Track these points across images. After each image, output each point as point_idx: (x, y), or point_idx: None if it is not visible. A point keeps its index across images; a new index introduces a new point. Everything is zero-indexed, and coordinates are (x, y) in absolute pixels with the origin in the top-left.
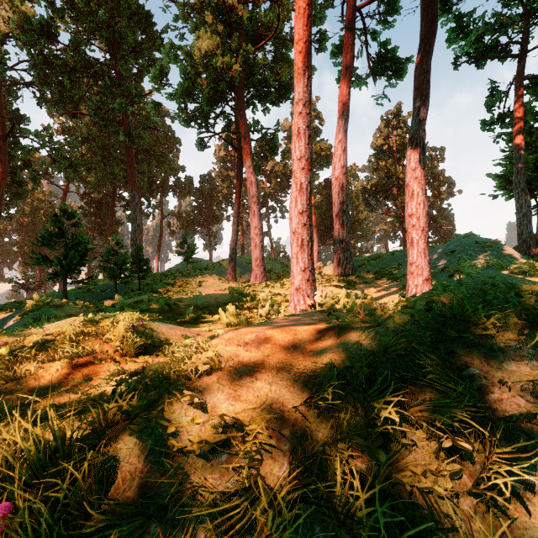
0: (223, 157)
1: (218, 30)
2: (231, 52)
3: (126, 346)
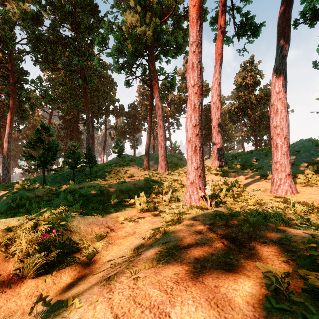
0: (142, 93)
1: (137, 11)
2: (146, 24)
3: (26, 266)
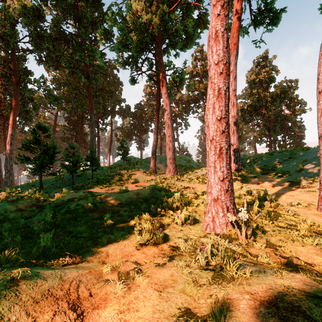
0: (148, 92)
1: None
2: (152, 13)
3: None
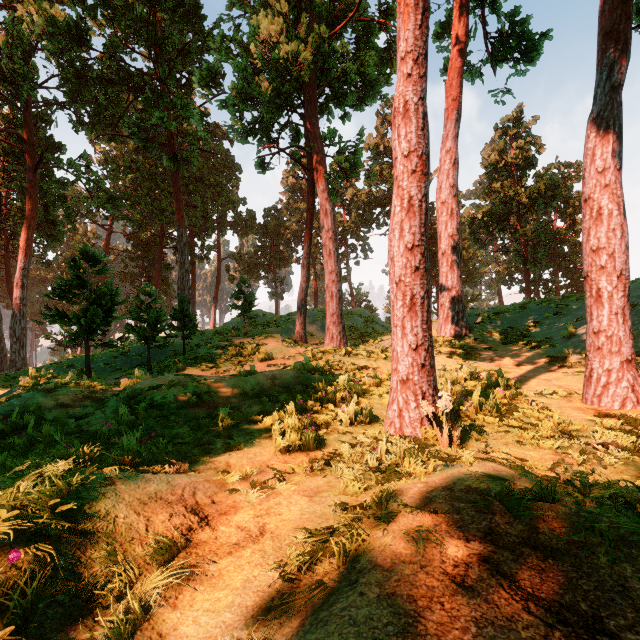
0: (291, 186)
1: (281, 11)
2: (299, 40)
3: None
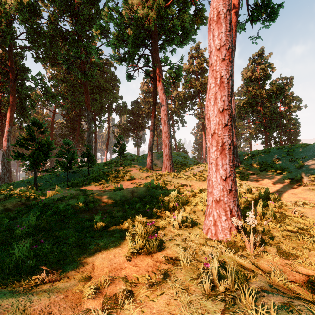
0: (145, 90)
1: None
2: (148, 9)
3: None
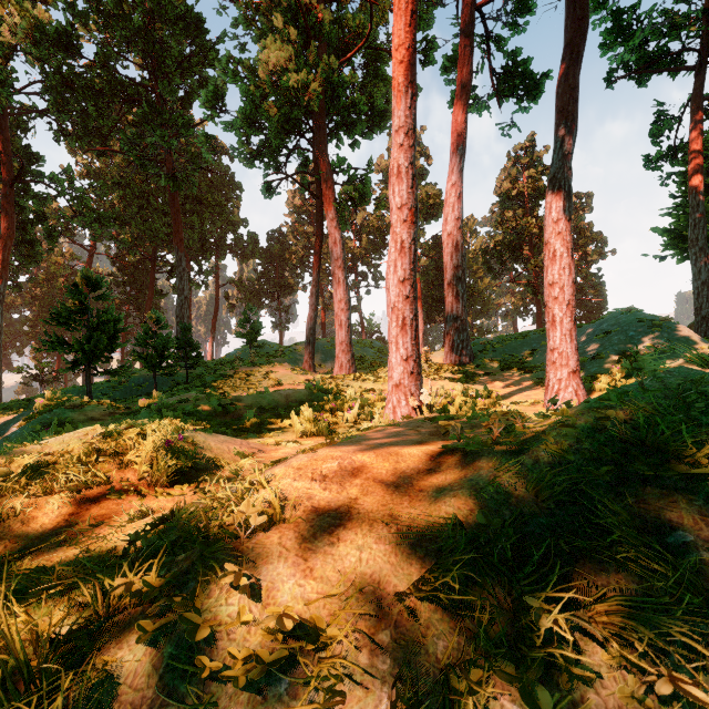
0: (298, 207)
1: (290, 38)
2: (308, 67)
3: (156, 472)
